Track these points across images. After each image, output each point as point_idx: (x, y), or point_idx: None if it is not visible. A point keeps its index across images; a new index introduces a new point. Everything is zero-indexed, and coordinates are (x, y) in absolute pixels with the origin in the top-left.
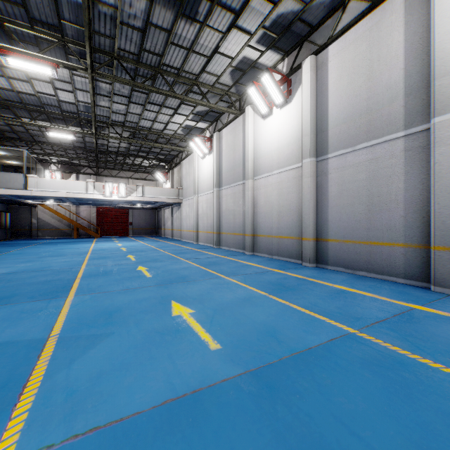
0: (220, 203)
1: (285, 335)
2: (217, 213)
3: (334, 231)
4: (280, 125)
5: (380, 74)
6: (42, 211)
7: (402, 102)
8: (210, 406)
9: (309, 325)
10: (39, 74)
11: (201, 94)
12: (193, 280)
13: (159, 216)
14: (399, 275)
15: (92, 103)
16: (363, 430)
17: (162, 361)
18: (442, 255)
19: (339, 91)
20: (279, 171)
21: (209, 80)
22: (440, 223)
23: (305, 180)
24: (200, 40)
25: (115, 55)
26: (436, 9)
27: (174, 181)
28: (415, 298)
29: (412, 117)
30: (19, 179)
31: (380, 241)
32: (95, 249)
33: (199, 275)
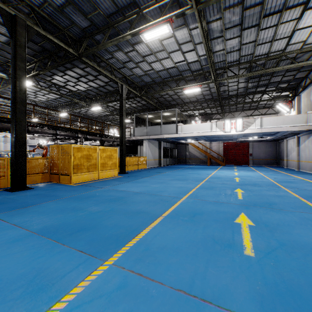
0: None
1: None
2: None
3: None
4: None
5: None
6: (191, 147)
7: None
8: None
9: None
10: (171, 46)
11: None
12: None
13: (280, 147)
14: None
15: (205, 46)
16: None
17: None
18: None
19: None
20: None
21: None
22: None
23: None
24: None
25: None
26: None
27: (300, 108)
28: None
29: None
30: (173, 128)
31: None
32: (212, 177)
33: None
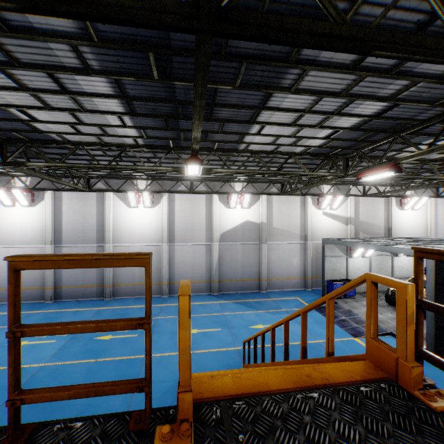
0: None
1: None
2: None
3: (66, 282)
4: (25, 217)
5: (88, 219)
6: None
7: (96, 233)
8: (68, 345)
9: None
10: None
11: None
12: None
13: None
14: (95, 297)
15: None
16: (94, 334)
17: (45, 349)
18: (107, 288)
19: (69, 216)
20: (23, 246)
21: None
22: (107, 278)
23: None
24: None
25: None
26: (106, 210)
27: None
28: (100, 305)
29: (99, 240)
30: None
31: (88, 285)
32: None
33: None
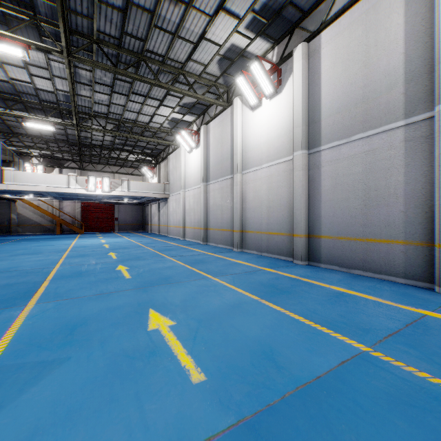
0: (207, 198)
1: (285, 356)
2: (204, 208)
3: (327, 227)
4: (270, 117)
5: (377, 59)
6: (23, 207)
7: (402, 89)
8: None
9: (311, 341)
10: (11, 58)
11: (187, 85)
12: (177, 281)
13: (146, 211)
14: (399, 275)
15: (71, 90)
16: None
17: (125, 406)
18: None
19: (332, 79)
20: (269, 164)
21: (196, 69)
22: None
23: (296, 173)
24: (186, 24)
25: (94, 38)
26: None
27: (160, 176)
28: (421, 302)
29: (413, 105)
30: None
31: (378, 238)
32: (76, 246)
33: (184, 275)
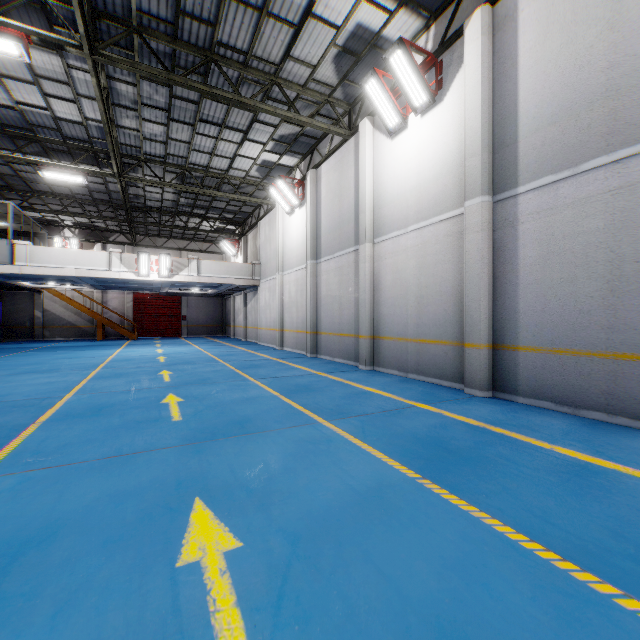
0: (317, 285)
1: None
2: (313, 301)
3: (530, 332)
4: (422, 145)
5: (638, 12)
6: (51, 300)
7: None
8: None
9: (577, 630)
10: (13, 67)
11: (285, 103)
12: (260, 429)
13: (227, 306)
14: None
15: (103, 116)
16: None
17: None
18: None
19: (541, 63)
20: (420, 225)
21: (299, 75)
22: None
23: (471, 237)
24: None
25: (134, 25)
26: None
27: (247, 253)
28: None
29: None
30: (1, 248)
31: (639, 352)
32: (116, 360)
33: (273, 416)
